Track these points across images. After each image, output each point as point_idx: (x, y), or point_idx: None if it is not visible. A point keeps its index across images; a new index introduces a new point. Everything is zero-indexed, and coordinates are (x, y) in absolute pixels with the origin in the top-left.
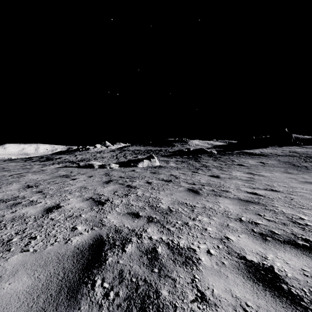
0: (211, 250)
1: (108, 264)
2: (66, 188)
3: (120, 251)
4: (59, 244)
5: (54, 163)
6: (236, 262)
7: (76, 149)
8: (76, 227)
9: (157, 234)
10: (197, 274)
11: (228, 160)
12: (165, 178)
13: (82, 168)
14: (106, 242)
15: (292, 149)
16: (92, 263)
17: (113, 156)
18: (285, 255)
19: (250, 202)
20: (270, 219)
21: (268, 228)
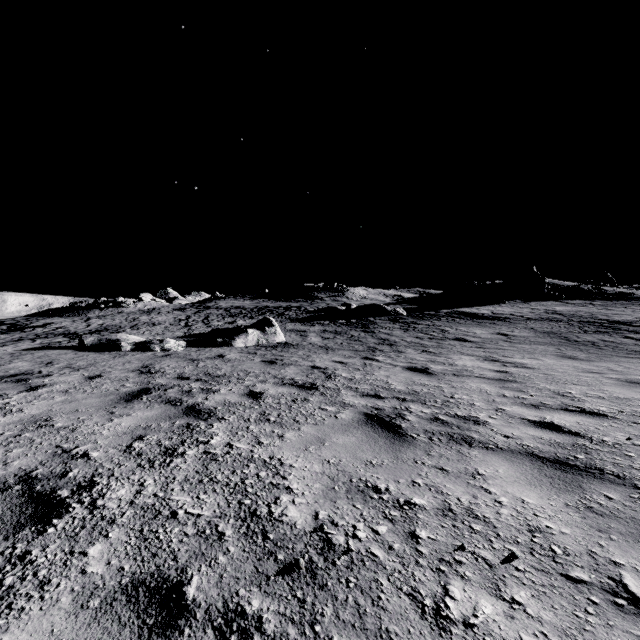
0: None
1: None
2: None
3: None
4: None
5: (22, 338)
6: None
7: (93, 304)
8: None
9: None
10: None
11: (434, 328)
12: (298, 377)
13: (87, 351)
14: None
15: (549, 308)
16: None
17: (180, 320)
18: None
19: (573, 466)
20: None
21: None
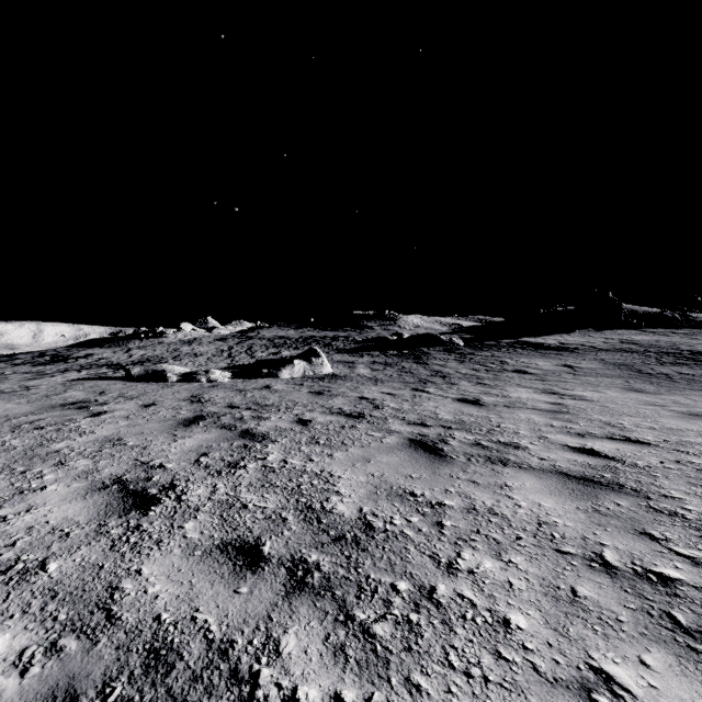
0: None
1: None
2: (57, 444)
3: None
4: None
5: (68, 369)
6: None
7: (133, 334)
8: None
9: (320, 668)
10: None
11: (492, 360)
12: (346, 407)
13: (135, 382)
14: None
15: (626, 337)
16: None
17: (222, 351)
18: None
19: (596, 482)
20: (695, 556)
21: None
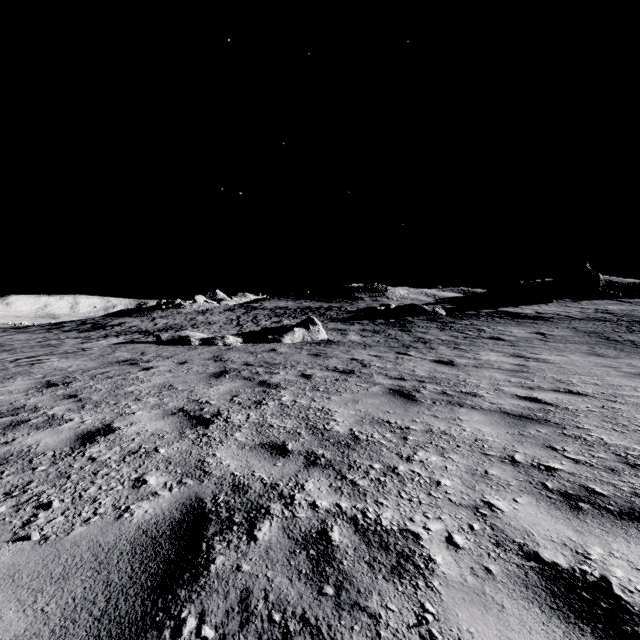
0: (457, 537)
1: (215, 575)
2: (128, 388)
3: (244, 540)
4: (103, 521)
5: (108, 335)
6: (519, 568)
7: (155, 306)
8: (144, 478)
9: (328, 495)
10: (429, 600)
11: (470, 328)
12: (339, 366)
13: (165, 345)
14: (211, 516)
15: (601, 307)
16: (178, 570)
17: (232, 320)
18: (631, 548)
19: (528, 418)
20: (578, 459)
21: (579, 481)
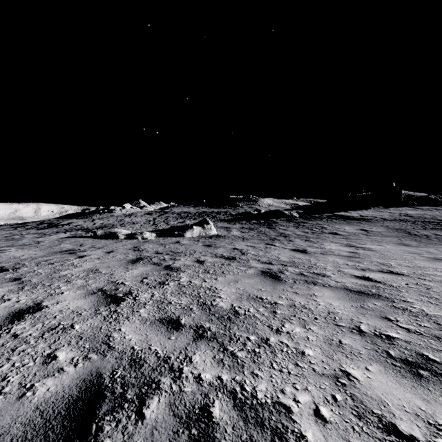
0: (323, 409)
1: None
2: (63, 272)
3: (132, 419)
4: (5, 401)
5: (58, 231)
6: None
7: (95, 211)
8: (55, 354)
9: (211, 367)
10: None
11: (316, 226)
12: (225, 253)
13: (99, 239)
14: (106, 393)
15: (403, 212)
16: None
17: (149, 221)
18: None
19: (365, 293)
20: (409, 328)
21: (415, 349)
